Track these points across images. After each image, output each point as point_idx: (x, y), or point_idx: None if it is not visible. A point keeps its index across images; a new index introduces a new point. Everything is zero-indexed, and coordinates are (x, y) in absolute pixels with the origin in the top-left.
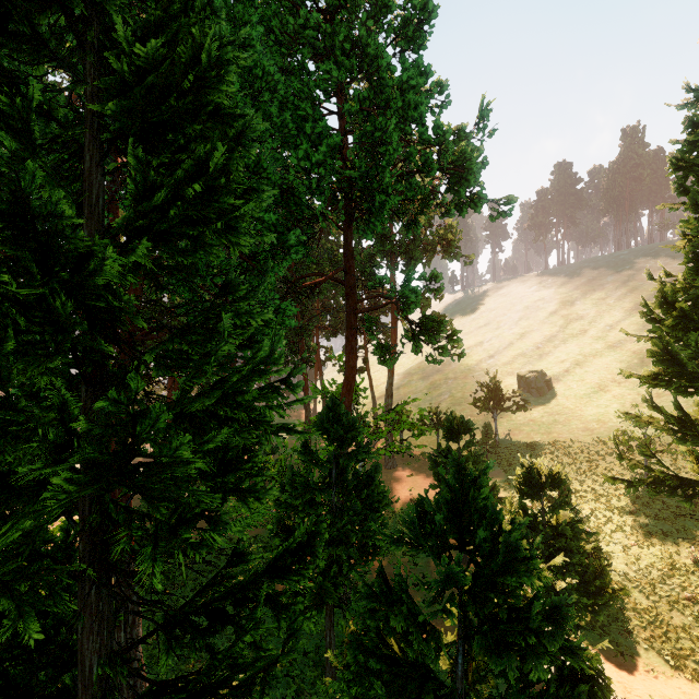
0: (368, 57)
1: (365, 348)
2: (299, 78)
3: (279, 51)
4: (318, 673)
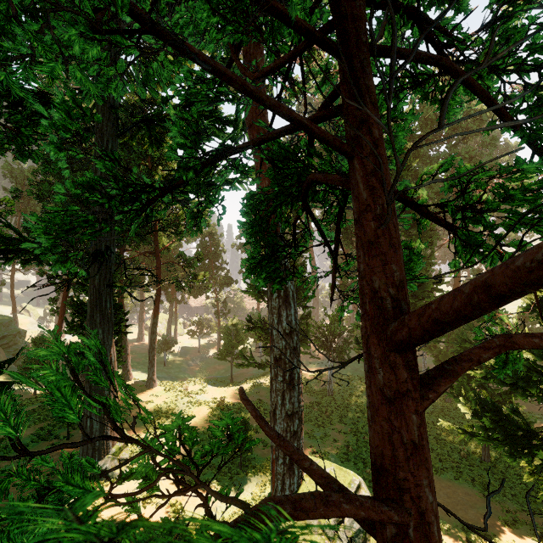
0: (465, 160)
1: (467, 271)
2: (432, 162)
3: (425, 162)
4: (441, 398)
